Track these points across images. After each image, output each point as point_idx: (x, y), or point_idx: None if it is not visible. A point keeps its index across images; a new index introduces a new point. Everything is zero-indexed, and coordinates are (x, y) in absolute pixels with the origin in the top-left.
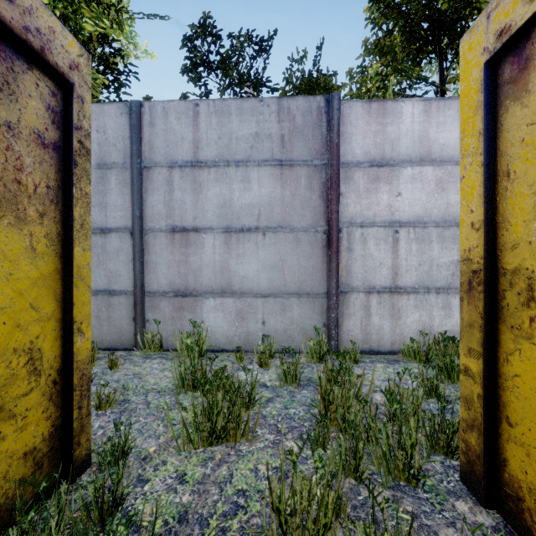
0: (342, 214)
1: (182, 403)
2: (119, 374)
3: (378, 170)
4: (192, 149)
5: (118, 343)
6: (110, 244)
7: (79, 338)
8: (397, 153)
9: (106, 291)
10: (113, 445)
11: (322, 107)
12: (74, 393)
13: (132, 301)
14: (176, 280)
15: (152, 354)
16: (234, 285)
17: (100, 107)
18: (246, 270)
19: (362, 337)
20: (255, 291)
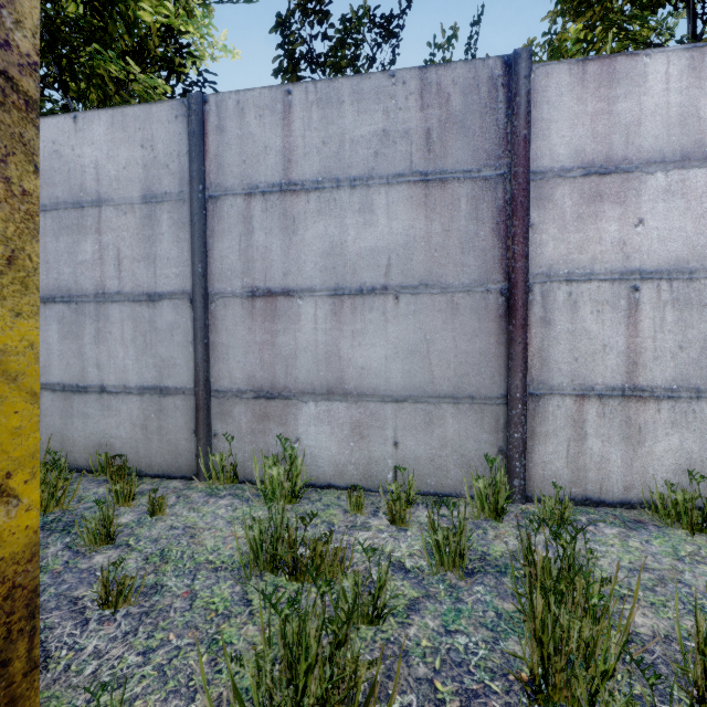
0: (532, 261)
1: (252, 600)
2: (162, 526)
3: (600, 181)
4: (281, 164)
5: (173, 468)
6: (160, 317)
7: (3, 509)
8: (636, 149)
9: (156, 389)
10: None
11: (497, 77)
12: None
13: (193, 404)
14: (257, 372)
15: (221, 488)
16: (348, 381)
17: (147, 110)
18: (367, 358)
19: (569, 475)
20: (381, 391)
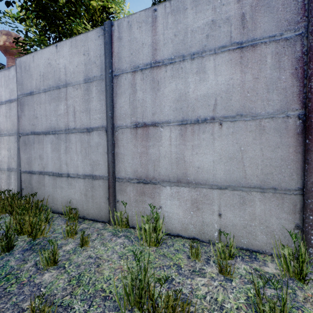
0: None
1: None
2: (84, 255)
3: None
4: (151, 52)
5: (98, 216)
6: (92, 140)
7: None
8: None
9: (90, 176)
10: None
11: None
12: None
13: (107, 184)
14: (138, 169)
15: (120, 230)
16: (189, 175)
17: (85, 35)
18: (201, 161)
19: None
20: (210, 182)
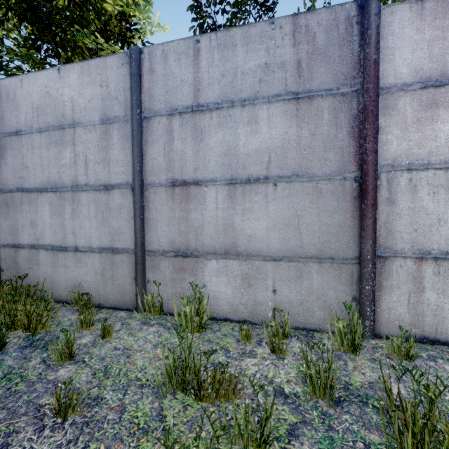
0: (379, 155)
1: (166, 416)
2: (108, 347)
3: (436, 91)
4: (192, 92)
5: (121, 303)
6: (112, 200)
7: None
8: None
9: (110, 249)
10: None
11: (352, 17)
12: None
13: (134, 259)
14: (176, 238)
15: (152, 318)
16: (240, 245)
17: (103, 61)
18: (253, 228)
19: (409, 319)
20: (263, 252)
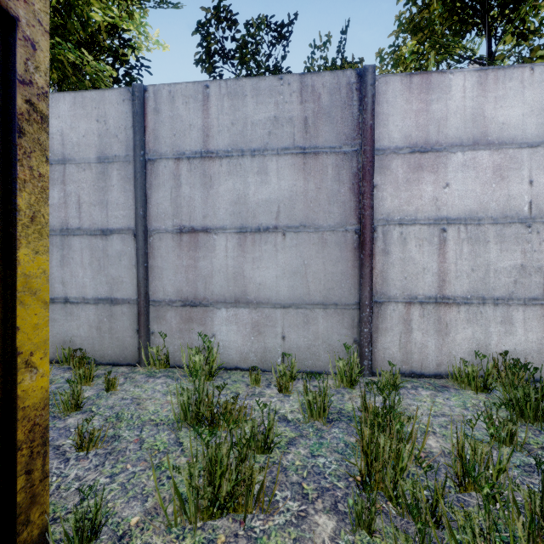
0: (376, 210)
1: (183, 443)
2: (115, 398)
3: (421, 156)
4: (201, 138)
5: (121, 358)
6: (111, 247)
7: (28, 375)
8: (444, 136)
9: (108, 300)
10: (78, 520)
11: (352, 83)
12: (19, 453)
13: (136, 310)
14: (184, 287)
15: (157, 372)
16: (250, 293)
17: (101, 94)
18: (263, 277)
19: (401, 357)
20: (273, 300)
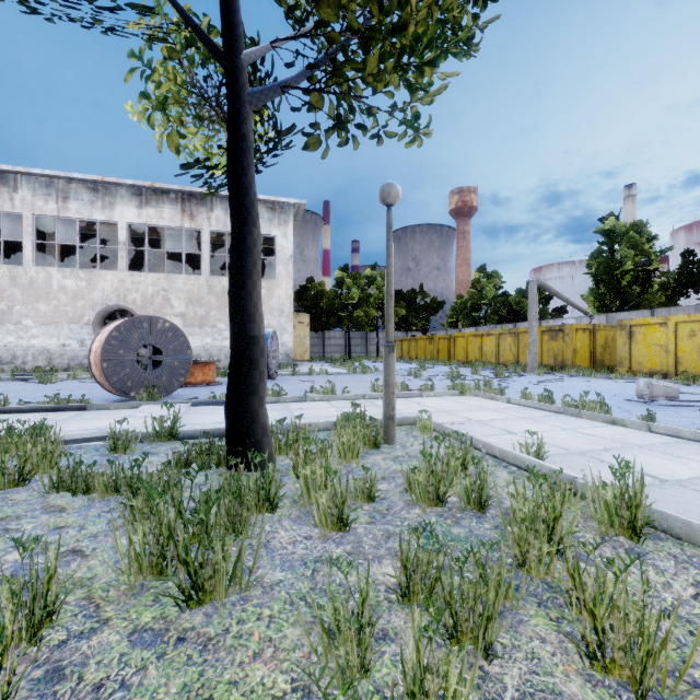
0: None
1: None
2: None
3: None
4: None
5: None
6: None
7: None
8: None
9: None
10: None
11: None
12: None
13: None
14: None
15: None
16: None
17: (643, 311)
18: None
19: None
20: None
